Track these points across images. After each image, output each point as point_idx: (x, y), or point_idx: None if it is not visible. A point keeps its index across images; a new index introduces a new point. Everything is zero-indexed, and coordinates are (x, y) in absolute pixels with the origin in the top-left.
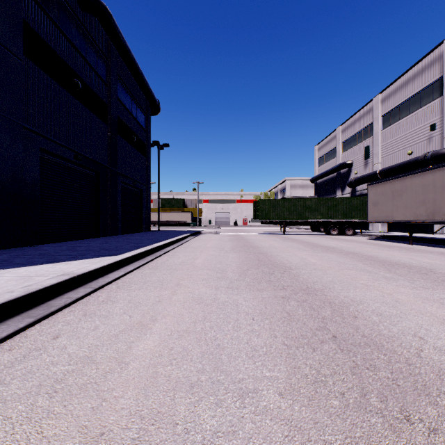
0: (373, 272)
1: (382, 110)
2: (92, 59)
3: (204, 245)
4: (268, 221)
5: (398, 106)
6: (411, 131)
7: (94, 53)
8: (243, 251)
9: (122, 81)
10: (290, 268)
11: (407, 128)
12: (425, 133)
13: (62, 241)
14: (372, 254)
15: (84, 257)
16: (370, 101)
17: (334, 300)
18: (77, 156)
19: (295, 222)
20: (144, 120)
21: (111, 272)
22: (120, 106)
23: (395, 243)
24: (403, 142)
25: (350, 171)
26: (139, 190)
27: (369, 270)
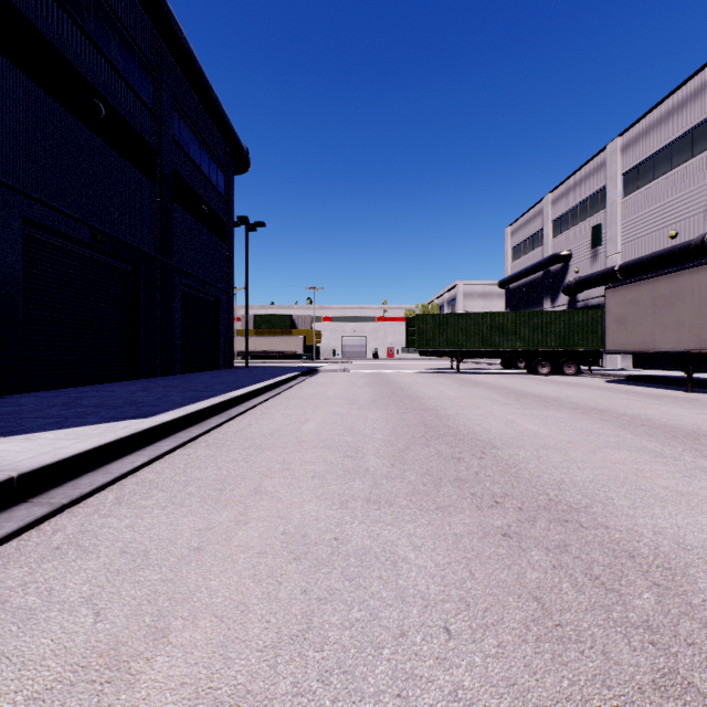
0: (667, 454)
1: (623, 164)
2: (128, 68)
3: (321, 394)
4: (431, 351)
5: (651, 157)
6: (676, 197)
7: (132, 59)
8: (393, 405)
9: (183, 111)
10: (492, 445)
11: (668, 193)
12: (700, 201)
13: (70, 386)
14: (634, 411)
15: (78, 422)
16: (601, 151)
17: (634, 543)
18: (97, 236)
19: (476, 353)
20: (222, 182)
21: (122, 456)
22: (179, 153)
23: (660, 390)
24: (661, 217)
25: (567, 268)
26: (214, 298)
27: (657, 451)
